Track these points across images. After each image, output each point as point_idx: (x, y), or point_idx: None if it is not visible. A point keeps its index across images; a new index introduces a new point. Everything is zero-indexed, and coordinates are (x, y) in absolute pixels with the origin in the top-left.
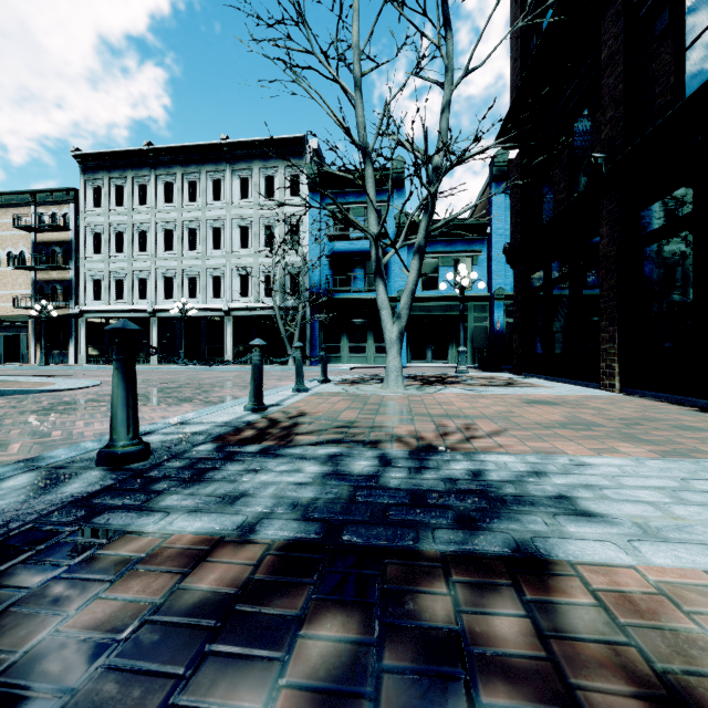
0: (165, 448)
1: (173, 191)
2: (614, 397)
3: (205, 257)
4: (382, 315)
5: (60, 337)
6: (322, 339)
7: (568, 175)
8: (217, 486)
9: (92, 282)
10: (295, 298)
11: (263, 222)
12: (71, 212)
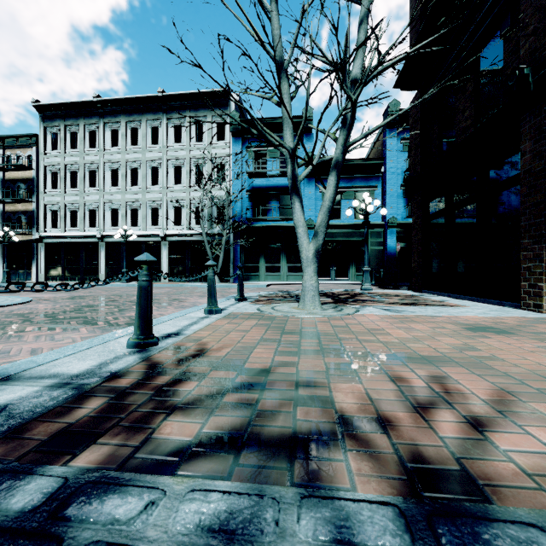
0: None
1: (118, 137)
2: None
3: (145, 191)
4: (298, 233)
5: (24, 259)
6: (243, 260)
7: (473, 102)
8: None
9: (50, 213)
10: (221, 226)
11: (194, 163)
12: (33, 155)
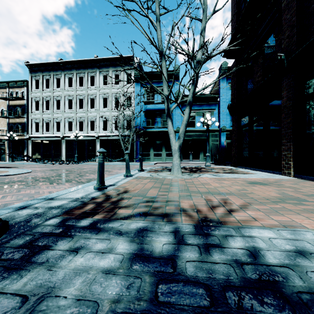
0: (24, 222)
1: (72, 81)
2: (292, 179)
3: (87, 112)
4: (170, 137)
5: (20, 149)
6: (141, 150)
7: (262, 68)
8: (33, 275)
9: (34, 123)
10: (129, 131)
11: (114, 96)
12: (25, 91)
